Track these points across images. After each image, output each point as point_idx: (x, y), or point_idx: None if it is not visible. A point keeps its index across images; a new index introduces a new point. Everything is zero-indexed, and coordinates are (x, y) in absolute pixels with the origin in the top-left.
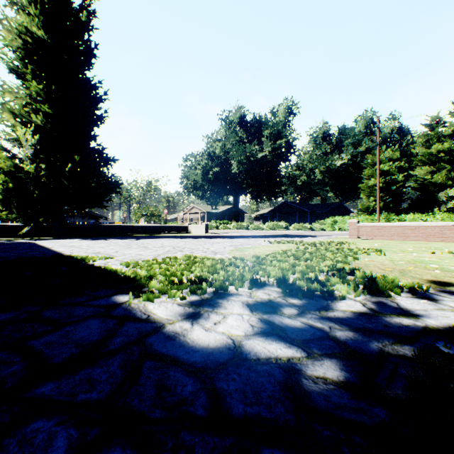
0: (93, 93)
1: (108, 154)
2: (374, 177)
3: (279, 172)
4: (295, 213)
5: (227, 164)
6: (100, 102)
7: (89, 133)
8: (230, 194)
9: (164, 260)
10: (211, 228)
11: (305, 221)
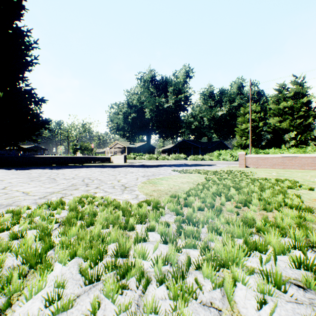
0: (21, 39)
1: (37, 95)
2: (245, 123)
3: (179, 118)
4: (190, 148)
5: (142, 112)
6: (30, 49)
7: (18, 74)
8: (144, 133)
9: (32, 212)
10: (130, 158)
11: (197, 154)
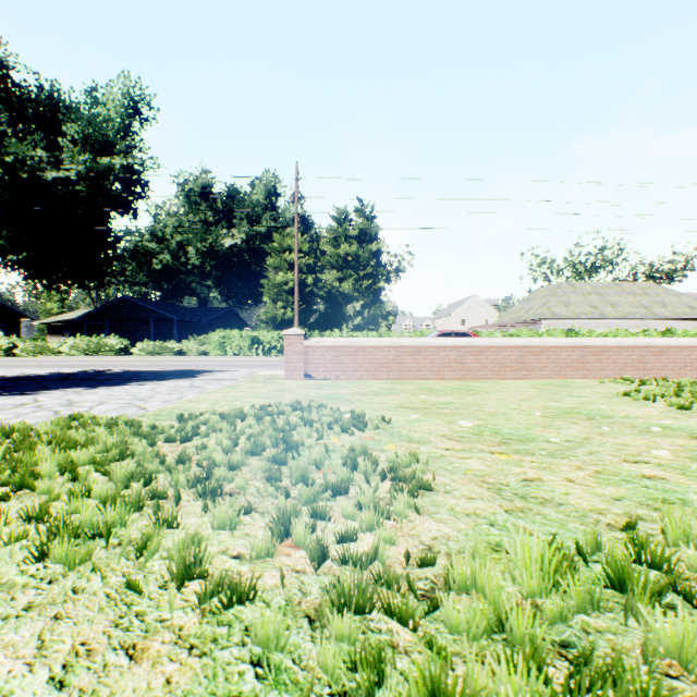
0: None
1: None
2: (284, 271)
3: (108, 229)
4: (149, 321)
5: None
6: None
7: None
8: None
9: None
10: None
11: (170, 338)
